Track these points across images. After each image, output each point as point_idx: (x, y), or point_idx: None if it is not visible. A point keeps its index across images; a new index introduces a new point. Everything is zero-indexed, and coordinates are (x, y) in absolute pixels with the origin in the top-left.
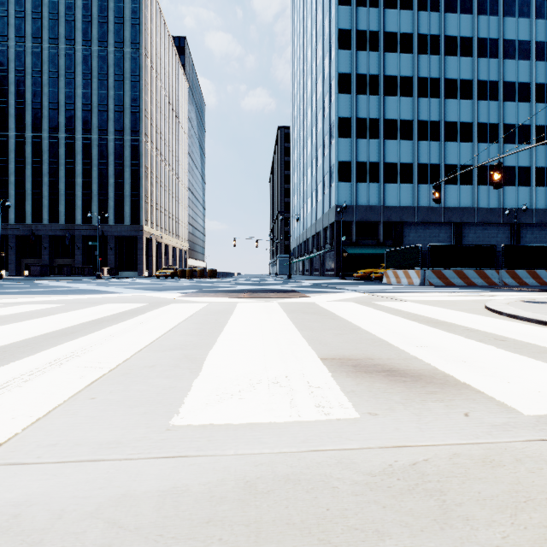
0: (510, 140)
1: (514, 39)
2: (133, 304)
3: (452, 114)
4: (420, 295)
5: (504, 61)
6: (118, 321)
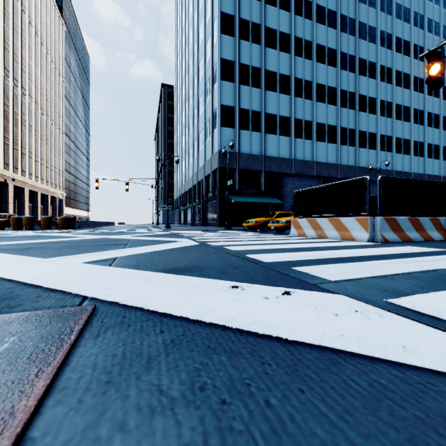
0: (363, 109)
1: (365, 23)
2: None
3: (321, 78)
4: None
5: (359, 40)
6: None
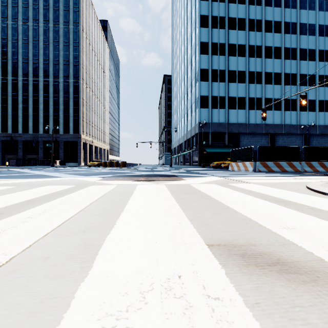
0: (303, 84)
1: (306, 23)
2: (64, 186)
3: (269, 68)
4: (257, 178)
5: (300, 36)
6: (45, 201)
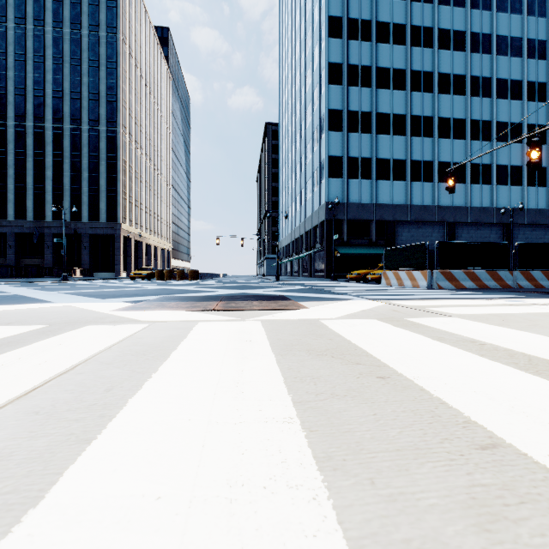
0: (503, 138)
1: (506, 35)
2: (12, 329)
3: (445, 110)
4: (453, 304)
5: (497, 58)
6: None
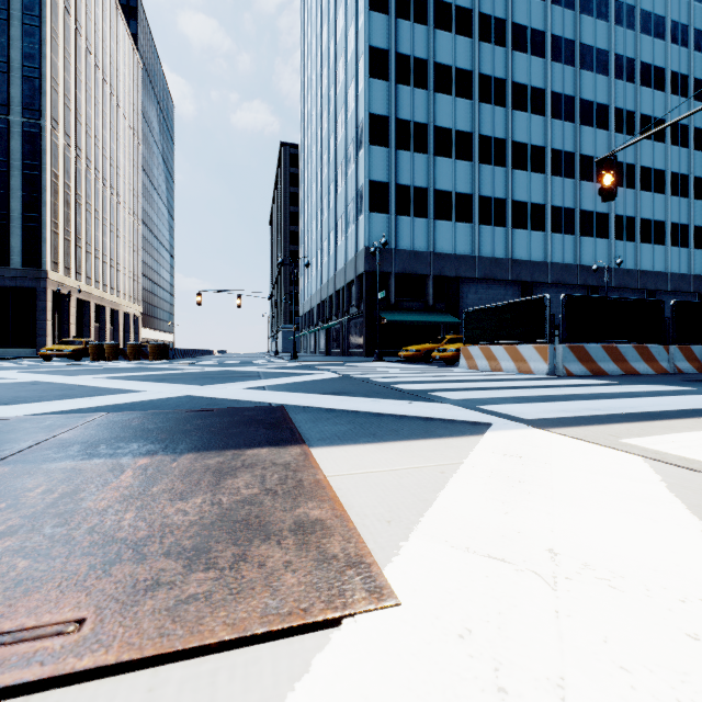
0: (587, 177)
1: (591, 45)
2: None
3: (521, 133)
4: None
5: (581, 72)
6: None
